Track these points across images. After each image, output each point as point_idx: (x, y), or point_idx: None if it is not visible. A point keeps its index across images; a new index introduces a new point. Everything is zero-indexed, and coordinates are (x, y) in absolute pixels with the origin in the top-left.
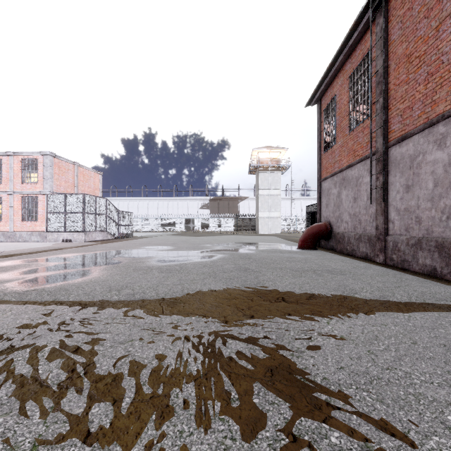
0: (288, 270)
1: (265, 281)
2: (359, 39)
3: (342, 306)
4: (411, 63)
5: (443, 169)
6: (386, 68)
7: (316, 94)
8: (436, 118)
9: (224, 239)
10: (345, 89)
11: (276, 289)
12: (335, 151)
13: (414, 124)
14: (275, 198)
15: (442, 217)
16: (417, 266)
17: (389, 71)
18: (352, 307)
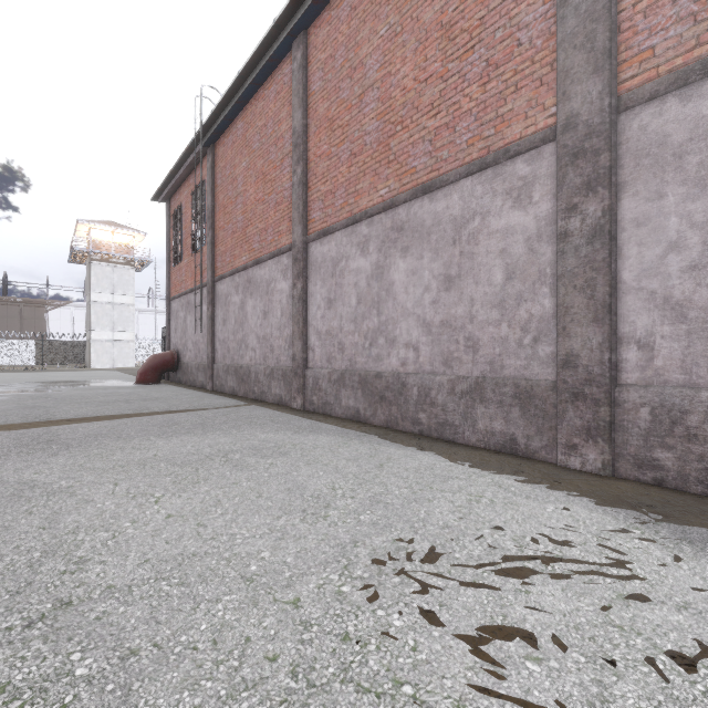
0: (96, 403)
1: (56, 412)
2: (199, 162)
3: (122, 417)
4: (226, 215)
5: (238, 311)
6: (214, 207)
7: (163, 192)
8: (235, 270)
9: (6, 378)
10: (190, 204)
11: (66, 415)
12: (182, 269)
13: (227, 268)
14: (124, 309)
15: (238, 348)
16: (228, 389)
17: (216, 211)
18: (131, 416)
